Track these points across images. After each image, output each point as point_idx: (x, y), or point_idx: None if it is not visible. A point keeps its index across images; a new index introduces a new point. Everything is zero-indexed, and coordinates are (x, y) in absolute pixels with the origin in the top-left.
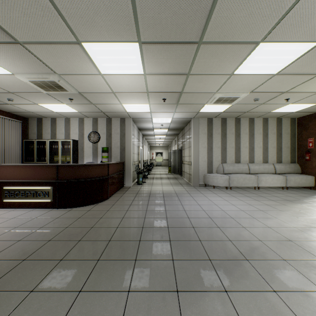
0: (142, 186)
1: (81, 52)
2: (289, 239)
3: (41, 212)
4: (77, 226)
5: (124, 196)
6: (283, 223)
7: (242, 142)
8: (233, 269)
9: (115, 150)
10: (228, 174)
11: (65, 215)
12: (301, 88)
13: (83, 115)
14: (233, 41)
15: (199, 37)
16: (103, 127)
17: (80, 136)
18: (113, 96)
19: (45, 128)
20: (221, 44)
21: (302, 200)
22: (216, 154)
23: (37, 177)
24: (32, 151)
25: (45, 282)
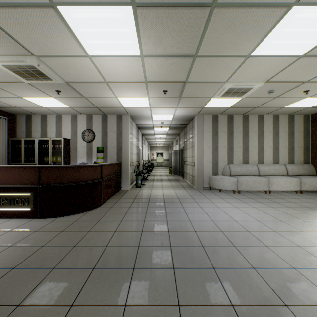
0: (141, 189)
1: (58, 21)
2: None
3: (19, 223)
4: (56, 245)
5: (120, 201)
6: (314, 240)
7: (250, 141)
8: None
9: (111, 150)
10: (236, 176)
11: (46, 228)
12: None
13: (75, 111)
14: (258, 3)
15: None
16: (99, 125)
17: (73, 134)
18: (107, 87)
19: (35, 125)
20: (241, 7)
21: None
22: (221, 154)
23: (15, 180)
24: (20, 151)
25: None
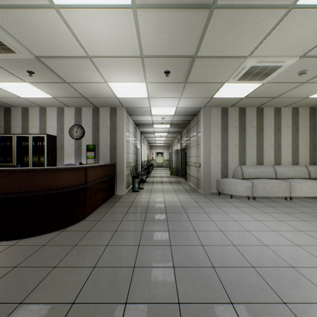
0: (139, 194)
1: None
2: None
3: None
4: None
5: (111, 212)
6: None
7: (265, 138)
8: None
9: (103, 148)
10: (250, 179)
11: None
12: None
13: (60, 102)
14: None
15: None
16: (89, 119)
17: (59, 130)
18: (91, 66)
19: (15, 120)
20: None
21: None
22: (232, 154)
23: None
24: None
25: None
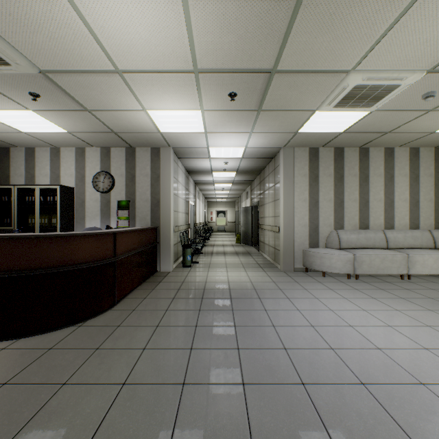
0: (192, 271)
1: None
2: None
3: None
4: None
5: (151, 297)
6: None
7: (372, 191)
8: None
9: (141, 205)
10: (350, 250)
11: None
12: None
13: (80, 140)
14: None
15: None
16: (121, 164)
17: (78, 179)
18: (122, 85)
19: (15, 165)
20: None
21: None
22: (324, 213)
23: None
24: None
25: None
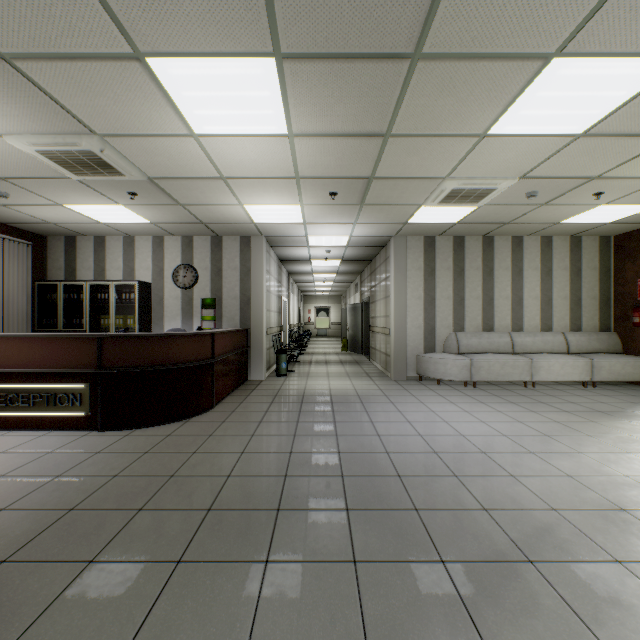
0: (288, 379)
1: (145, 81)
2: (620, 505)
3: (64, 438)
4: (139, 474)
5: (248, 402)
6: (599, 467)
7: (497, 287)
8: (501, 587)
9: (229, 303)
10: (469, 355)
11: (116, 446)
12: (632, 167)
13: (161, 229)
14: (493, 53)
15: (414, 42)
16: (205, 256)
17: (155, 273)
18: (224, 187)
19: (82, 257)
20: (464, 60)
21: (630, 412)
22: (442, 313)
23: (56, 361)
24: (55, 306)
25: (43, 624)
